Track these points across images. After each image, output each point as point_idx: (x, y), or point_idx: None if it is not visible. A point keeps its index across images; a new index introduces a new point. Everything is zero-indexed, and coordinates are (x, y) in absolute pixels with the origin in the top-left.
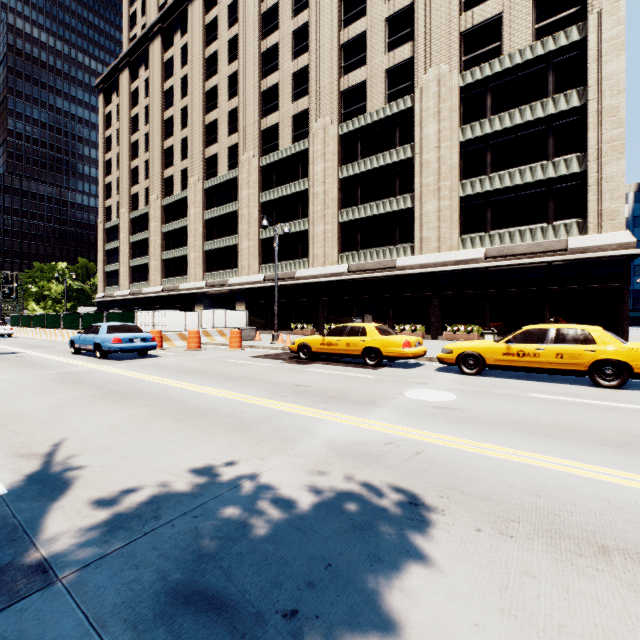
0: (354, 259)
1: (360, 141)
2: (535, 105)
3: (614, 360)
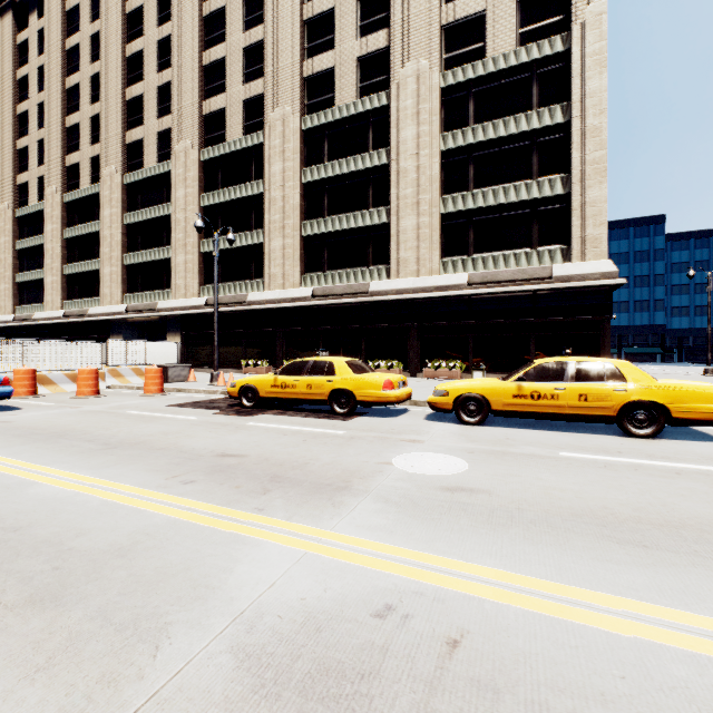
0: (320, 281)
1: (327, 140)
2: (520, 117)
3: (648, 402)
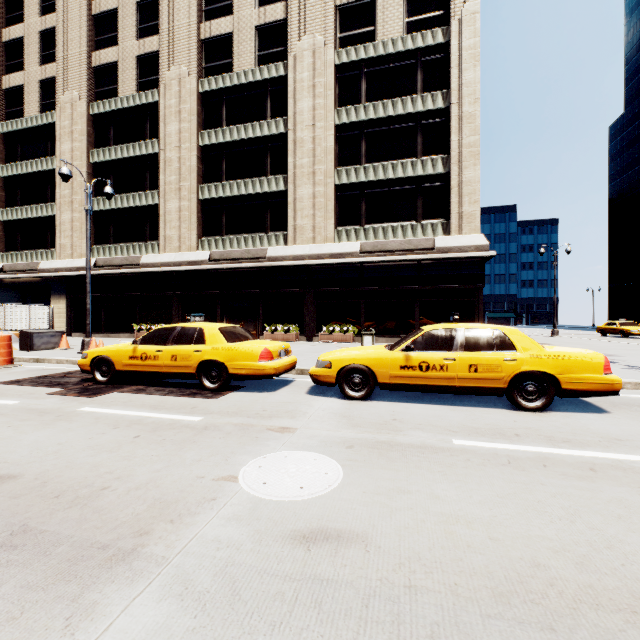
0: (218, 245)
1: (225, 105)
2: (406, 99)
3: (538, 372)
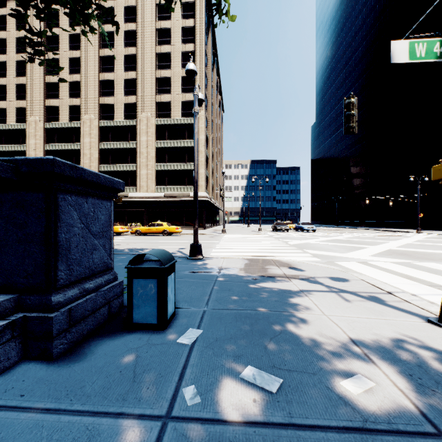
0: None
1: (111, 132)
2: (181, 141)
3: (166, 230)
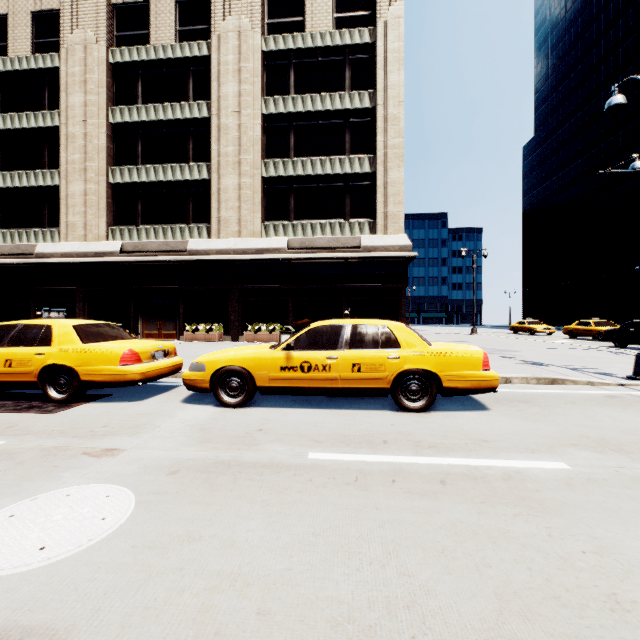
0: (132, 236)
1: (141, 80)
2: (334, 95)
3: (421, 370)
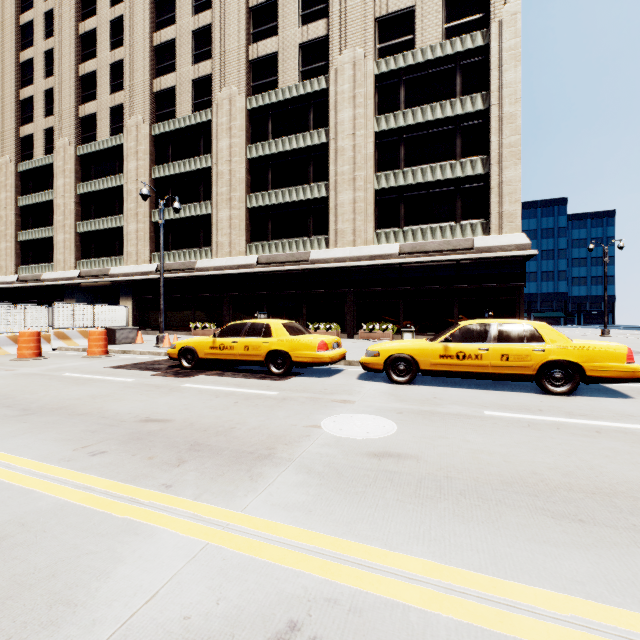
0: (264, 250)
1: (271, 119)
2: (445, 103)
3: (564, 361)
